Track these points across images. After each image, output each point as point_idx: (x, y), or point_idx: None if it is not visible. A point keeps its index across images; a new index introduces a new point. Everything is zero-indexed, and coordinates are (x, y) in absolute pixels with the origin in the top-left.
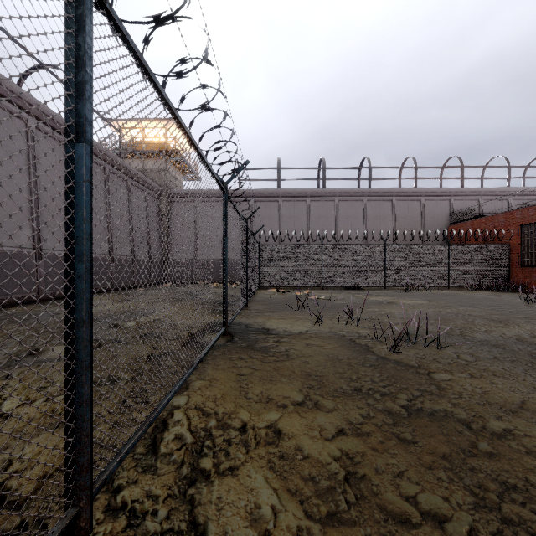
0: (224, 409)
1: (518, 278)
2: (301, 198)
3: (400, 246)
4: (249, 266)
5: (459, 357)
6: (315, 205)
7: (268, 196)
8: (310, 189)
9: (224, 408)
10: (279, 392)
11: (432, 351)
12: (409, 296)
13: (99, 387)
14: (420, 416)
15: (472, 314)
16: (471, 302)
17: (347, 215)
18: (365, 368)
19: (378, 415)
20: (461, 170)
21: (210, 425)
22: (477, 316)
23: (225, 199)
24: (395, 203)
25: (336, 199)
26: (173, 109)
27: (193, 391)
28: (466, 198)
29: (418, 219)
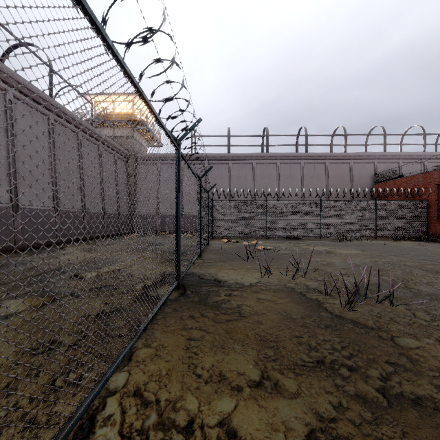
0: (168, 394)
1: (436, 229)
2: (248, 161)
3: (334, 202)
4: (202, 220)
5: (416, 315)
6: (259, 167)
7: (220, 159)
8: (255, 153)
9: (167, 393)
10: (232, 366)
11: (385, 307)
12: (344, 246)
13: (32, 358)
14: (405, 408)
15: (407, 264)
16: (400, 252)
17: (287, 176)
18: (323, 331)
19: (353, 406)
20: (384, 137)
21: (148, 424)
22: (412, 266)
23: (178, 156)
24: (328, 165)
25: (277, 162)
26: (104, 33)
27: (136, 365)
28: (388, 161)
29: (347, 178)
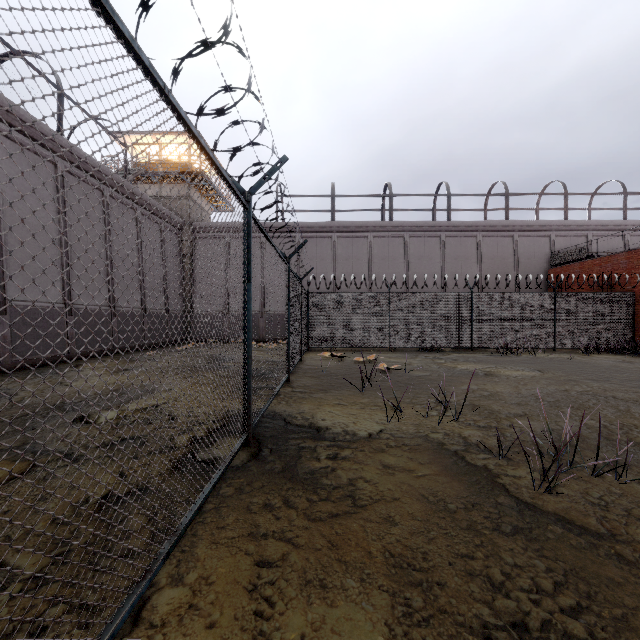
0: None
1: None
2: (362, 233)
3: (492, 295)
4: (292, 324)
5: None
6: (379, 243)
7: (319, 231)
8: (372, 222)
9: None
10: None
11: (610, 486)
12: (510, 363)
13: None
14: None
15: (618, 396)
16: (600, 374)
17: (419, 255)
18: (510, 543)
19: None
20: (565, 198)
21: None
22: (628, 399)
23: (247, 221)
24: (481, 239)
25: (405, 235)
26: None
27: (146, 638)
28: (571, 234)
29: (510, 260)
